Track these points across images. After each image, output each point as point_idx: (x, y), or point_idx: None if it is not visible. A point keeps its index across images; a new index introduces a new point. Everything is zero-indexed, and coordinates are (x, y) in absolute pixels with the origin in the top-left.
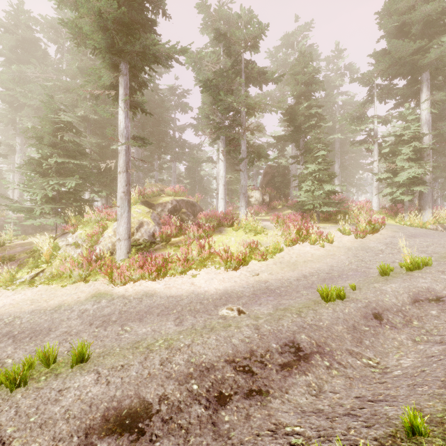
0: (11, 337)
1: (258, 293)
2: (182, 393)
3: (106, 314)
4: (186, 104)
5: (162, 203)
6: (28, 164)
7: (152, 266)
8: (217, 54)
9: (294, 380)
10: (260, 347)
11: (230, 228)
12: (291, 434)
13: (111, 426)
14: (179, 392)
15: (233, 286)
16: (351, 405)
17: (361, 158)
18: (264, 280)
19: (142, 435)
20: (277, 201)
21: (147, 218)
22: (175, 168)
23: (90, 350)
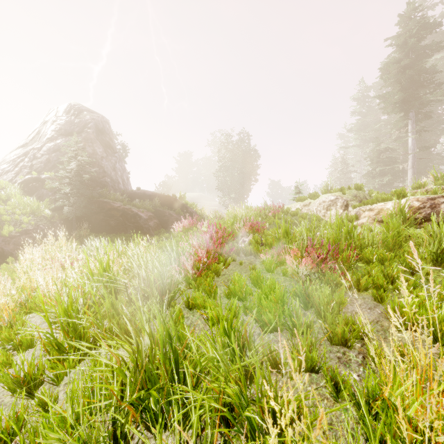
0: None
1: None
2: None
3: None
4: None
5: None
6: (367, 174)
7: None
8: None
9: None
10: None
11: None
12: None
13: None
14: None
15: None
16: None
17: None
18: None
19: None
20: None
21: None
22: None
23: None
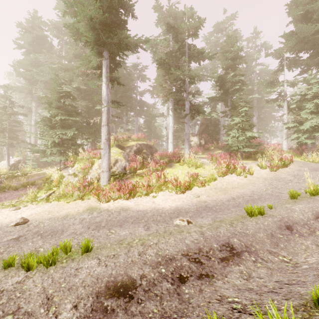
0: (39, 235)
1: (200, 209)
2: (155, 274)
3: (97, 222)
4: (145, 76)
5: (129, 146)
6: (43, 121)
7: (126, 190)
8: (168, 40)
9: (231, 269)
10: (205, 246)
11: (177, 163)
12: (232, 302)
13: (112, 292)
14: (153, 273)
15: (182, 204)
16: (273, 286)
17: (273, 111)
18: (204, 200)
19: (132, 299)
20: (210, 143)
21: (120, 156)
22: (137, 121)
23: (91, 245)
